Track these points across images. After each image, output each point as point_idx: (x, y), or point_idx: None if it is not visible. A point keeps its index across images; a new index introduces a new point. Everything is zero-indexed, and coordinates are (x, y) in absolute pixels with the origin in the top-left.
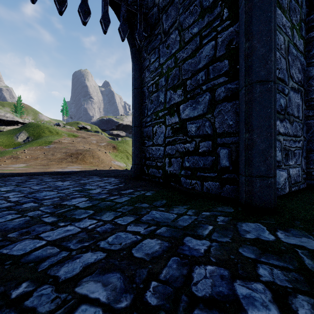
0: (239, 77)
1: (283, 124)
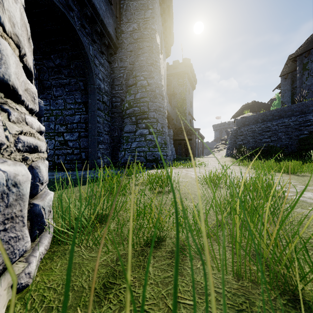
0: (88, 132)
1: (102, 145)
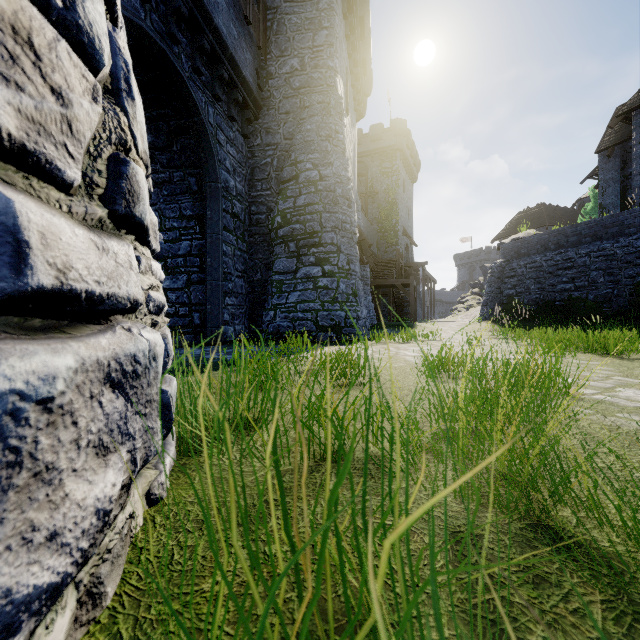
0: (205, 273)
1: (231, 299)
